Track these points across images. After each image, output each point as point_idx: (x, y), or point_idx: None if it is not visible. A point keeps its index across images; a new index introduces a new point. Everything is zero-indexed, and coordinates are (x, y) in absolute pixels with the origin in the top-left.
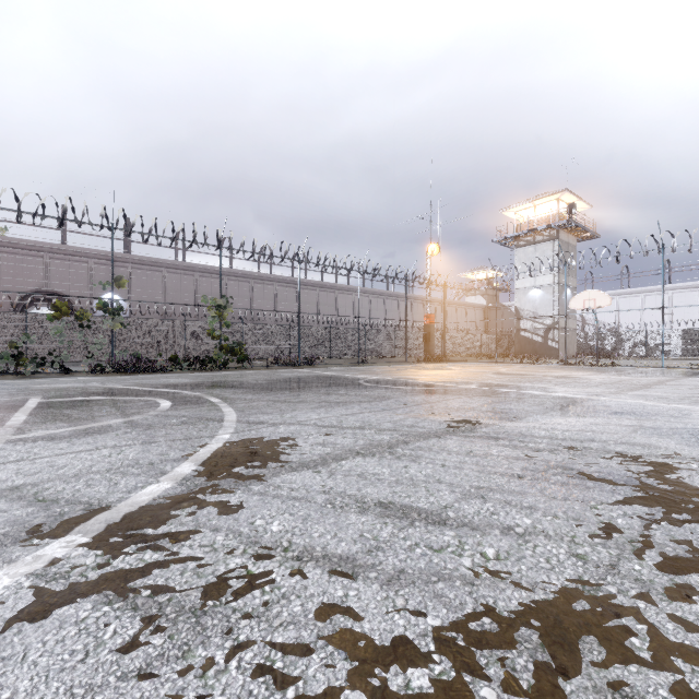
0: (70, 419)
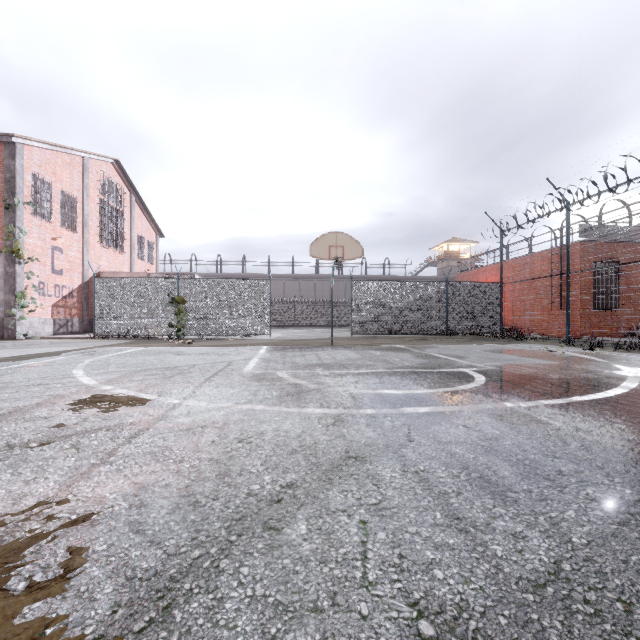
0: (330, 376)
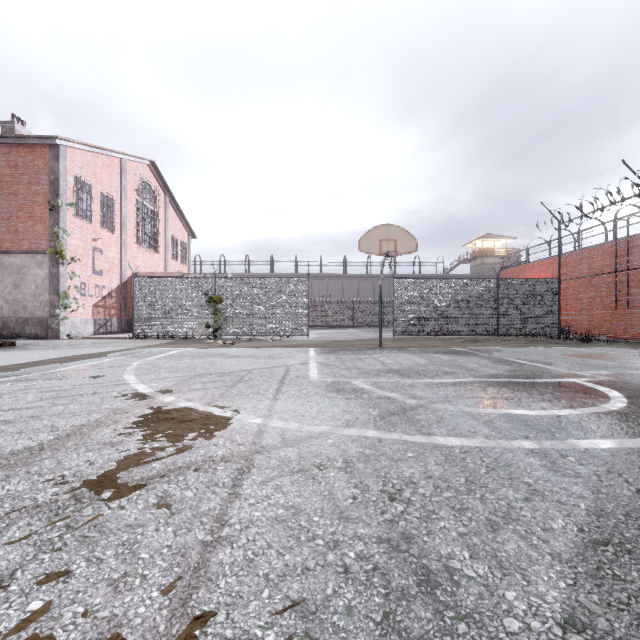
0: (419, 387)
